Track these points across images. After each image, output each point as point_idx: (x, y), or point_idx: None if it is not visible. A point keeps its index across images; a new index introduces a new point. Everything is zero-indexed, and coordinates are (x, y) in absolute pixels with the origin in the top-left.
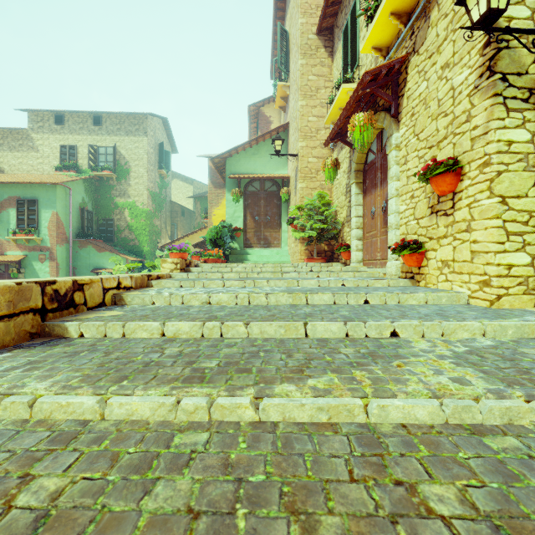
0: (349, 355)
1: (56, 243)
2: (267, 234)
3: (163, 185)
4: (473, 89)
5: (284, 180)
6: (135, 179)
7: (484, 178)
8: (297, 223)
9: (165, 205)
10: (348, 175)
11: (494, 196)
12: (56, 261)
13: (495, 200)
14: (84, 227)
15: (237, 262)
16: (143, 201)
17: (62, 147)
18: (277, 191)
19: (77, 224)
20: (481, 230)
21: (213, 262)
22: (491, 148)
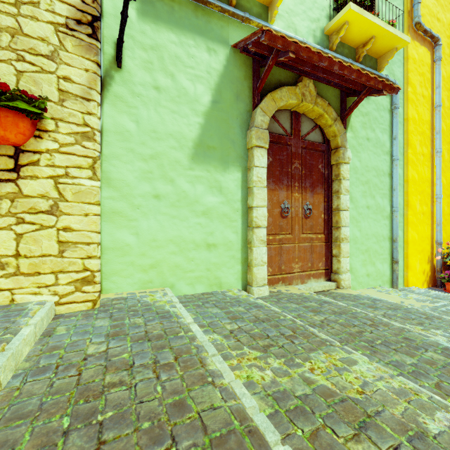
0: (387, 445)
1: None
2: None
3: None
4: (64, 25)
5: None
6: None
7: (84, 152)
8: None
9: None
10: None
11: (97, 179)
12: None
13: (98, 184)
14: None
15: None
16: None
17: None
18: None
19: None
20: (80, 215)
21: None
22: (95, 122)
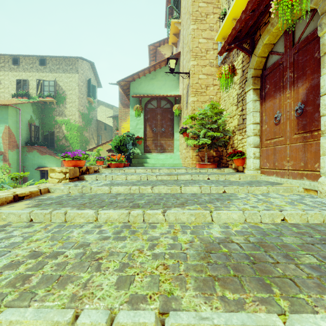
0: None
1: (8, 149)
2: (163, 142)
3: (91, 109)
4: None
5: (176, 98)
6: (70, 103)
7: None
8: (189, 132)
9: (93, 122)
10: (240, 85)
11: None
12: (8, 162)
13: None
14: (31, 137)
15: (138, 165)
16: (75, 119)
17: (17, 81)
18: (170, 108)
19: (26, 135)
20: None
21: (115, 166)
22: None
